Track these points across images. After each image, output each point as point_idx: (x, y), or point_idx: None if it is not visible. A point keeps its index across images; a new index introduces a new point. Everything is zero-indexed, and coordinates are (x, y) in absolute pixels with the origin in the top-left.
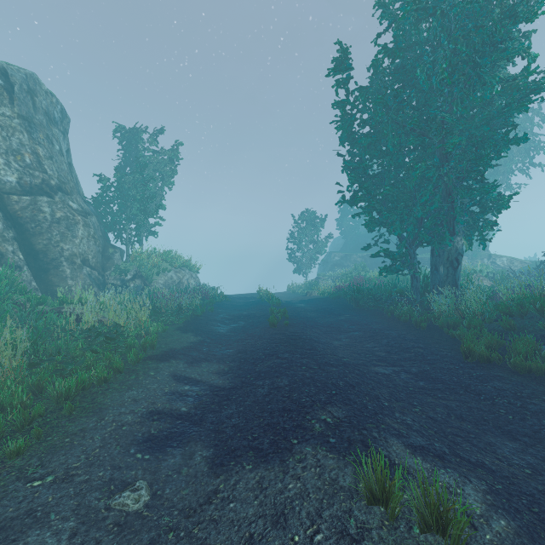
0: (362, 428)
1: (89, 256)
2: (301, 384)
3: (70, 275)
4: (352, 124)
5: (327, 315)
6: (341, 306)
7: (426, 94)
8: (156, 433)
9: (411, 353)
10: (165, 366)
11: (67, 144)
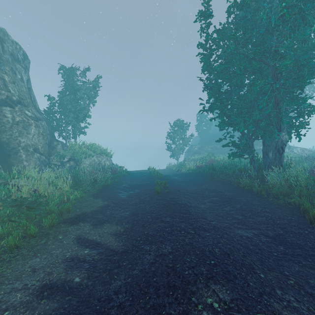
0: None
1: (39, 146)
2: (183, 251)
3: (25, 158)
4: (211, 57)
5: (193, 185)
6: (202, 179)
7: (262, 35)
8: None
9: (262, 217)
10: (73, 229)
11: (28, 76)
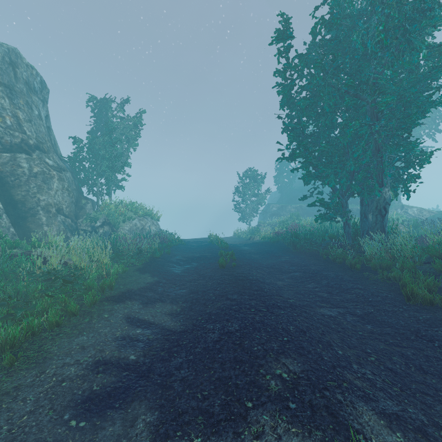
0: (323, 388)
1: (63, 206)
2: (252, 329)
3: (45, 222)
4: (292, 89)
5: (269, 257)
6: (281, 249)
7: (358, 61)
8: (98, 389)
9: (352, 294)
10: (120, 308)
11: (46, 111)
